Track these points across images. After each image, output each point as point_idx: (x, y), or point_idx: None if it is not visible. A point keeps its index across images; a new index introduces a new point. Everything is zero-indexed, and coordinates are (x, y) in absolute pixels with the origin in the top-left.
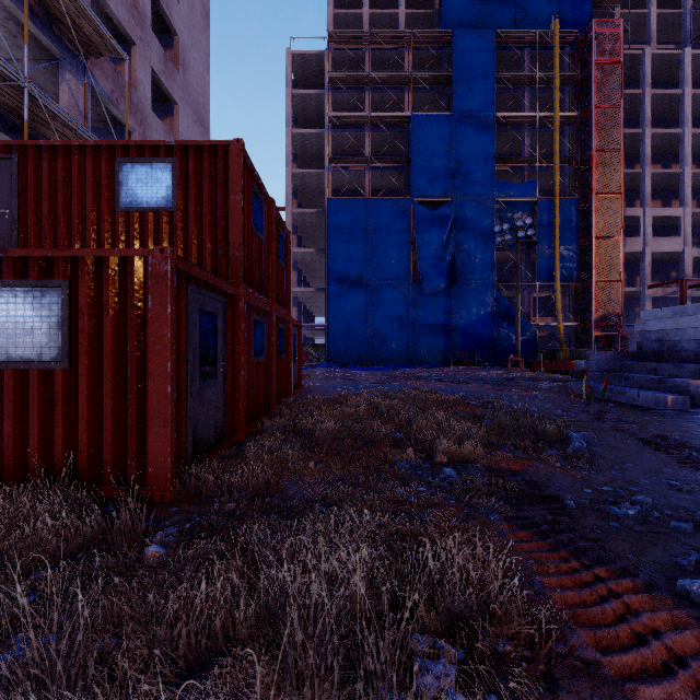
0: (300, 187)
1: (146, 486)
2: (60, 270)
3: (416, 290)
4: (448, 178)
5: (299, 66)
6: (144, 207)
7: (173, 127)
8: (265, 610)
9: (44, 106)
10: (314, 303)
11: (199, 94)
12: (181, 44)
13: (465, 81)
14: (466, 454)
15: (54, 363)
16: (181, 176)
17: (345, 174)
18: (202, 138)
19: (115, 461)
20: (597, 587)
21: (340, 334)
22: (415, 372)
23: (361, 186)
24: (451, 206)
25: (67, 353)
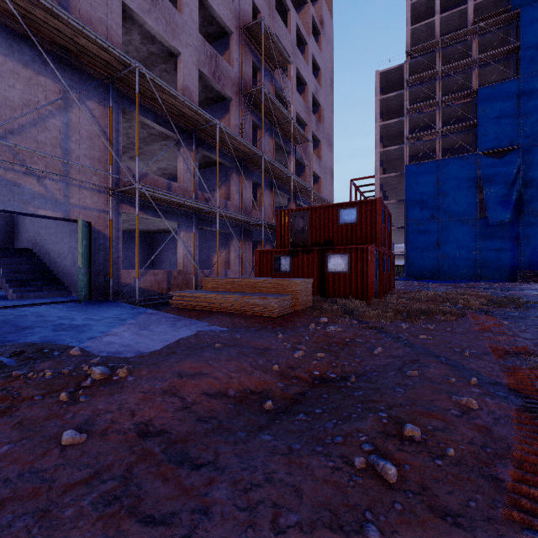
0: (384, 158)
1: (368, 301)
2: (347, 251)
3: (482, 223)
4: (515, 130)
5: (384, 78)
6: (347, 223)
7: (318, 153)
8: (409, 309)
9: (293, 179)
10: (394, 236)
11: (329, 129)
12: (322, 109)
13: (533, 46)
14: (470, 305)
15: (346, 272)
16: (359, 212)
17: (419, 144)
18: (330, 152)
19: (360, 295)
20: (480, 316)
21: (416, 258)
22: (476, 284)
23: (433, 148)
24: (517, 152)
25: (349, 270)
